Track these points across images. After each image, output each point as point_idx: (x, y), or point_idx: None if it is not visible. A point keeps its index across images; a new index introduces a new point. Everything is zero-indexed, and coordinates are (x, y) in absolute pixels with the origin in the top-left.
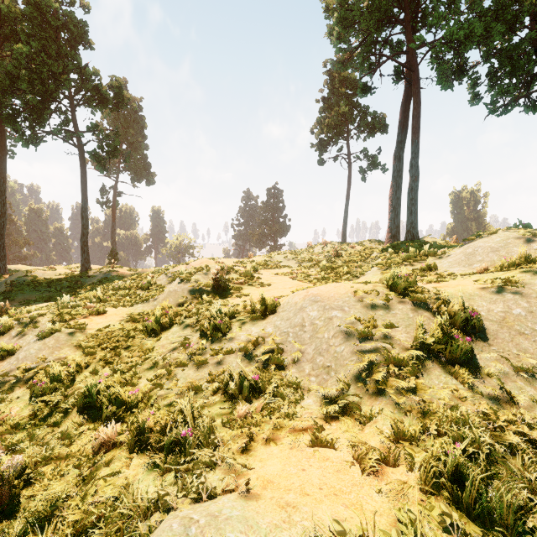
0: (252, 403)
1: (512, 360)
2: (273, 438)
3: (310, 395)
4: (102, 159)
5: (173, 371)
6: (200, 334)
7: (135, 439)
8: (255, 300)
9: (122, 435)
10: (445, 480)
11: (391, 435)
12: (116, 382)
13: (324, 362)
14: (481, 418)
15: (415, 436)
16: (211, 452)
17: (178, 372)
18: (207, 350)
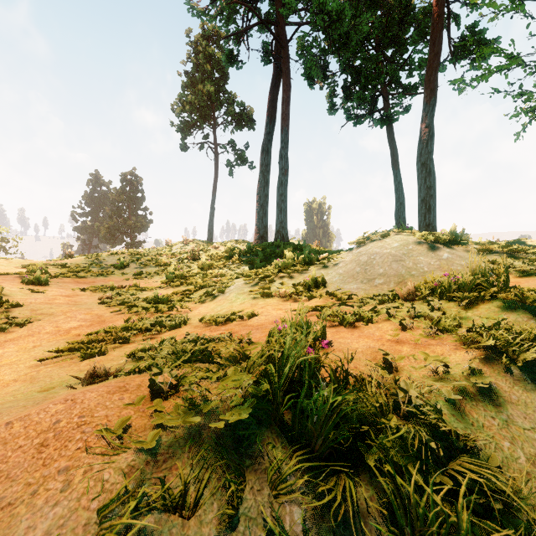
0: None
1: None
2: None
3: None
4: None
5: None
6: None
7: None
8: None
9: None
10: None
11: None
12: None
13: None
14: None
15: None
16: None
17: None
18: None
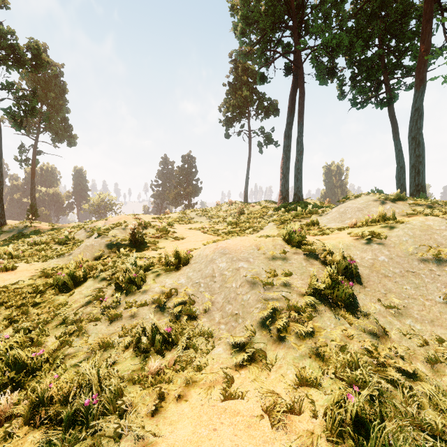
0: (164, 355)
1: (381, 299)
2: (185, 393)
3: (220, 343)
4: (19, 117)
5: (84, 326)
6: (115, 287)
7: (33, 410)
8: (170, 253)
9: (18, 405)
10: (346, 424)
11: (295, 380)
12: (18, 343)
13: (232, 310)
14: (366, 354)
15: (317, 380)
16: (117, 421)
17: (90, 327)
18: (121, 303)
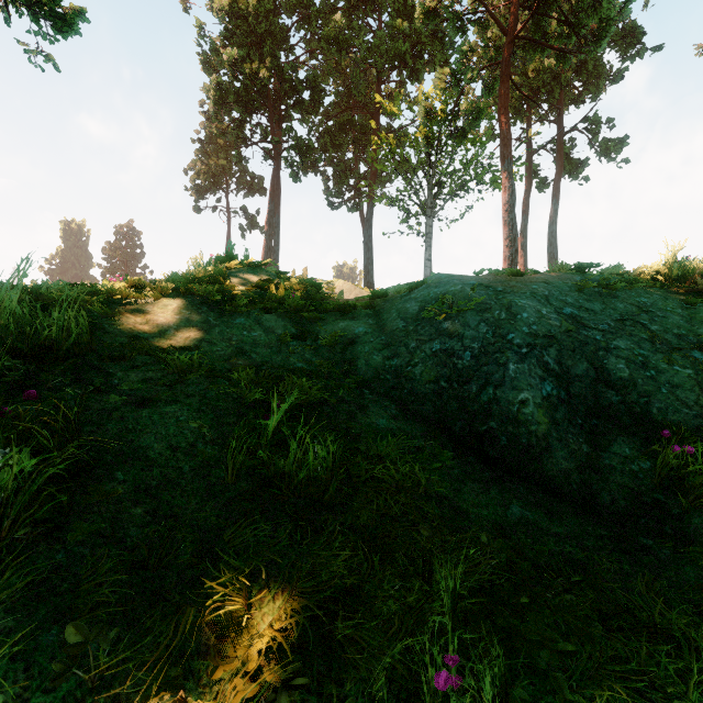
0: None
1: None
2: None
3: None
4: None
5: None
6: None
7: None
8: None
9: None
10: None
11: None
12: None
13: None
14: None
15: None
16: None
17: None
18: None
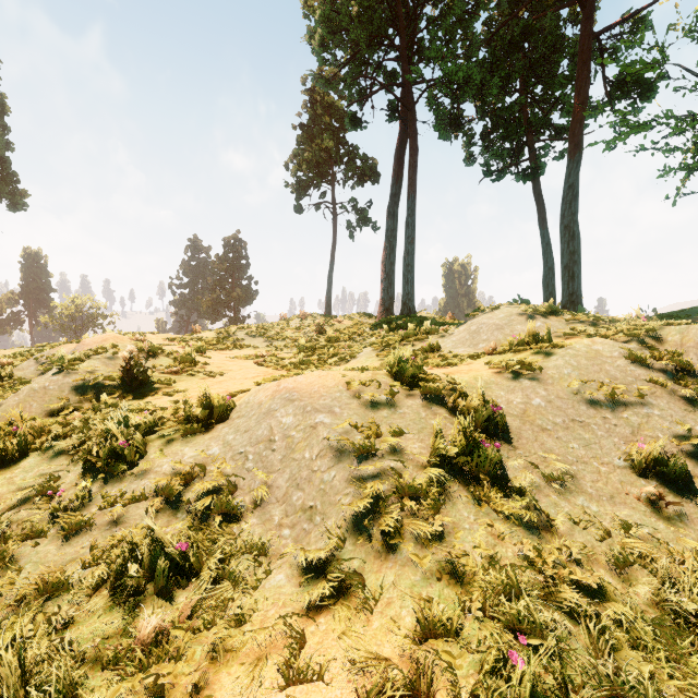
0: (172, 599)
1: (540, 466)
2: (208, 680)
3: (280, 565)
4: None
5: (11, 550)
6: (85, 467)
7: None
8: (195, 400)
9: None
10: None
11: (416, 628)
12: None
13: (304, 501)
14: (527, 564)
15: (454, 625)
16: None
17: (23, 551)
18: (94, 498)
